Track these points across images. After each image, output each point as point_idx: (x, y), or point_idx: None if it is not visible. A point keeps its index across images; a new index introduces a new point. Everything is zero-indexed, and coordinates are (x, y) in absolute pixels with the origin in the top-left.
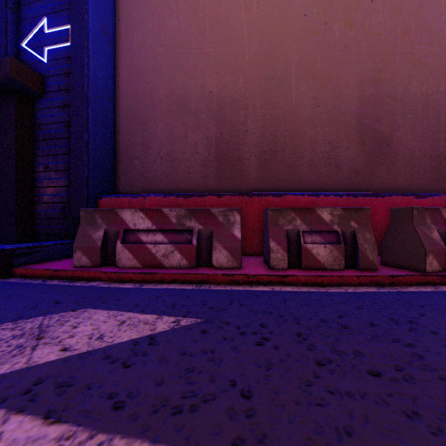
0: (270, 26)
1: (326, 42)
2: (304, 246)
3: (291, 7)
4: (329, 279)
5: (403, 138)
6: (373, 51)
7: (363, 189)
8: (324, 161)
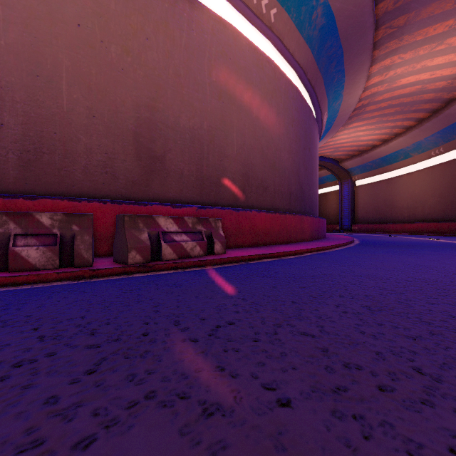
0: (34, 19)
1: (103, 59)
2: (12, 249)
3: (62, 10)
4: (24, 279)
5: (175, 159)
6: (149, 82)
7: (139, 198)
8: (100, 169)
